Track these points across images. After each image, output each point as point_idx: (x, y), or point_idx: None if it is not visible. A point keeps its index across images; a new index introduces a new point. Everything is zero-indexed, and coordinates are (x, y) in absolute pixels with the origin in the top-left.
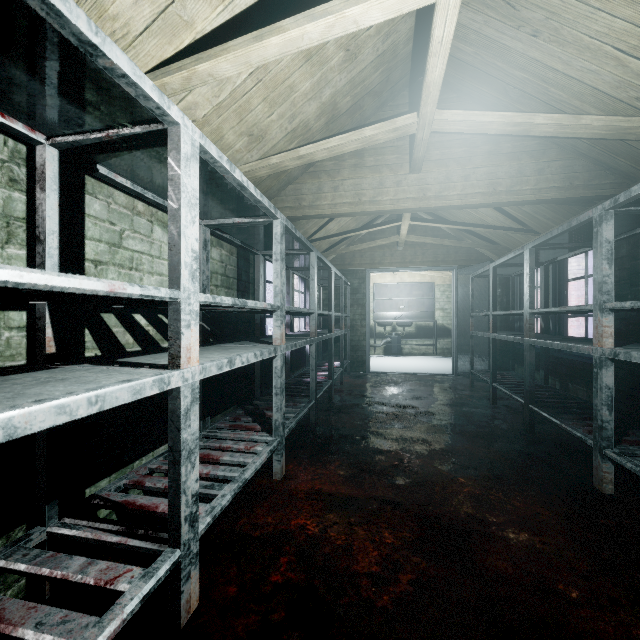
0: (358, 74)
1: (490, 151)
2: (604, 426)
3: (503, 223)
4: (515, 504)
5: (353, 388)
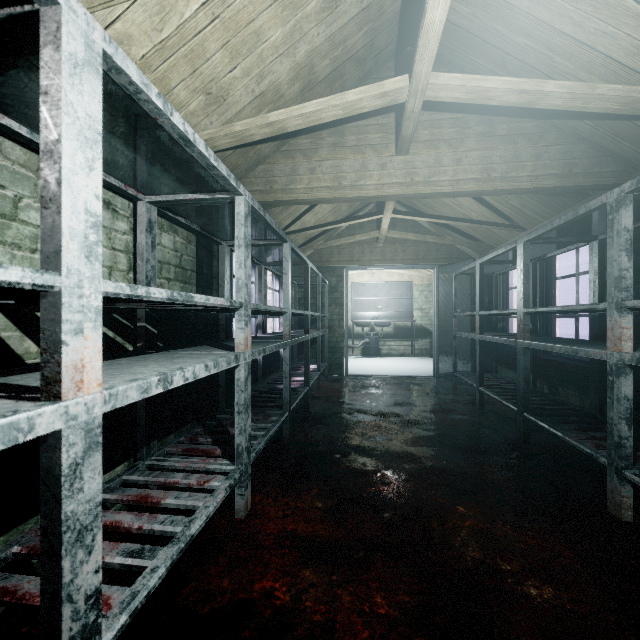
0: (339, 30)
1: (484, 133)
2: (622, 443)
3: (488, 218)
4: (528, 542)
5: (331, 394)
